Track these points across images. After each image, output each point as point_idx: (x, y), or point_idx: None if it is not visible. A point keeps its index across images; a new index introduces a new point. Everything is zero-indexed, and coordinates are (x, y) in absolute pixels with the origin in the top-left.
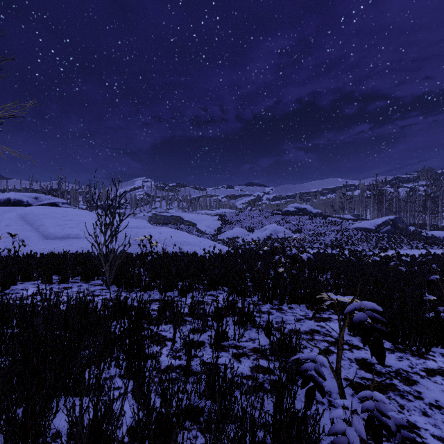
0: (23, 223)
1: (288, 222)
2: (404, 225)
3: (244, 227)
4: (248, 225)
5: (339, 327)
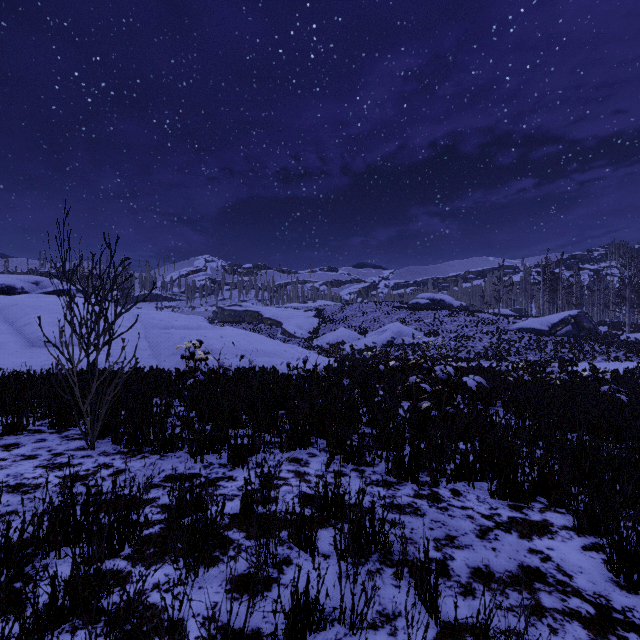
0: None
1: (419, 320)
2: (592, 324)
3: (353, 327)
4: (359, 325)
5: None
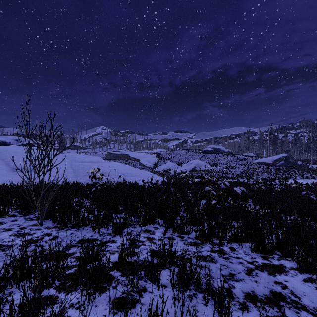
0: None
1: (207, 158)
2: (294, 160)
3: (175, 162)
4: (178, 161)
5: None
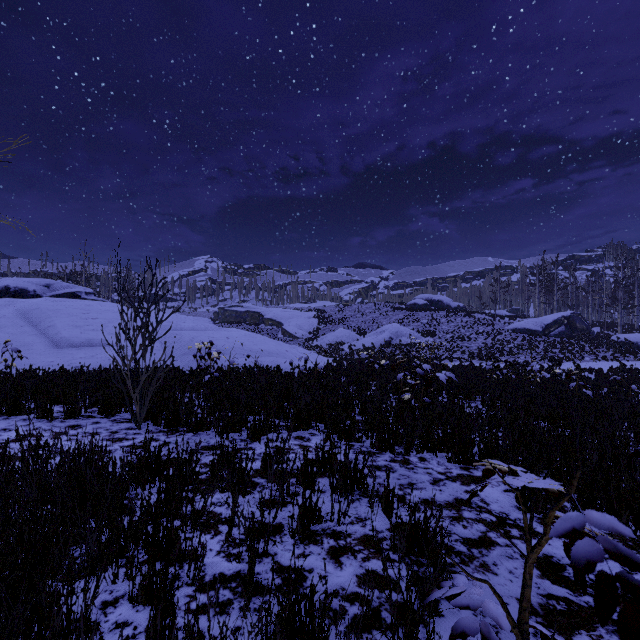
0: (23, 324)
1: (416, 320)
2: (585, 325)
3: (352, 327)
4: (358, 325)
5: (527, 543)
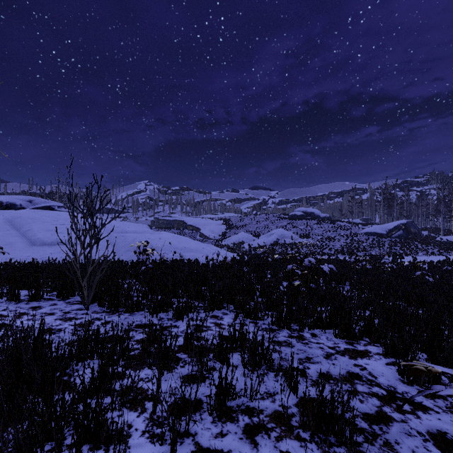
0: (9, 228)
1: (296, 226)
2: (417, 229)
3: (250, 231)
4: (254, 230)
5: None
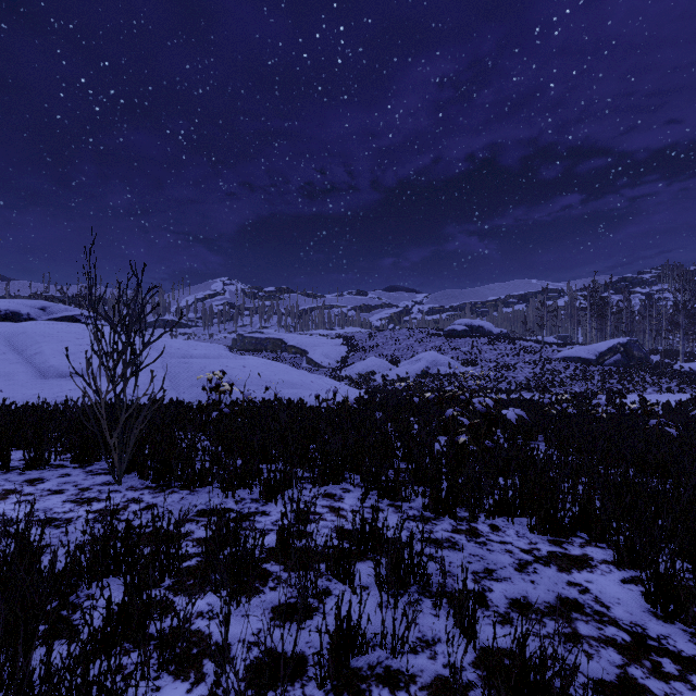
0: (6, 350)
1: (455, 348)
2: (643, 352)
3: (384, 356)
4: (391, 354)
5: None
